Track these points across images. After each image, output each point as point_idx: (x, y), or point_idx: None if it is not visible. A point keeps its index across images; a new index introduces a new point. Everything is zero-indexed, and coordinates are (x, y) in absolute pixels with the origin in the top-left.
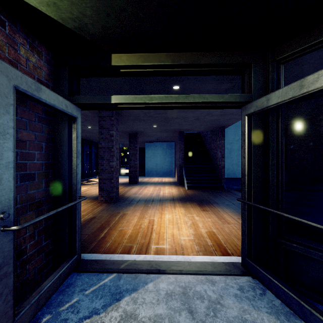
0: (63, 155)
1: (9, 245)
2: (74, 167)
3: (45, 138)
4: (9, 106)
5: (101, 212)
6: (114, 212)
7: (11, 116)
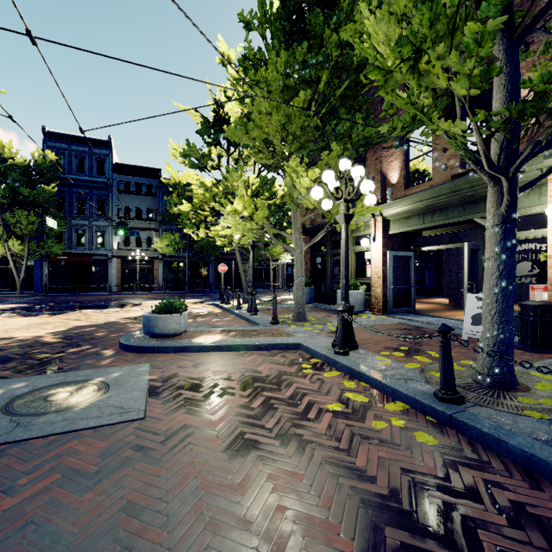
0: (407, 270)
1: (391, 291)
2: (410, 275)
3: (401, 265)
4: (392, 260)
5: (441, 309)
6: (450, 310)
7: (392, 262)
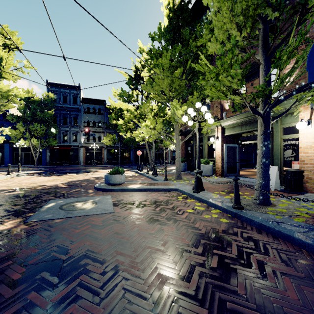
0: (234, 154)
1: (226, 164)
2: (236, 156)
3: (231, 151)
4: (226, 149)
5: (254, 174)
6: None
7: (226, 150)
